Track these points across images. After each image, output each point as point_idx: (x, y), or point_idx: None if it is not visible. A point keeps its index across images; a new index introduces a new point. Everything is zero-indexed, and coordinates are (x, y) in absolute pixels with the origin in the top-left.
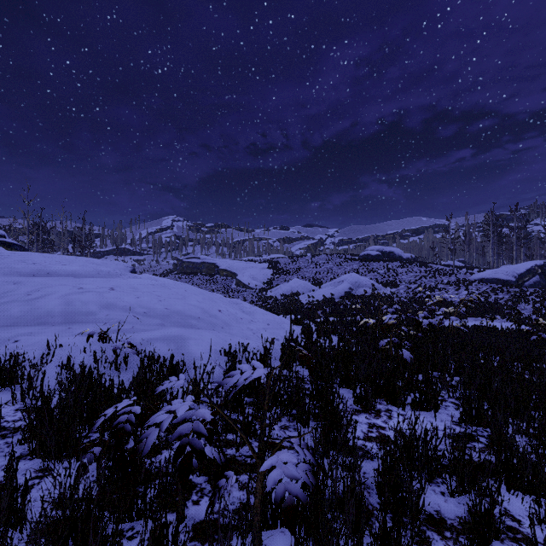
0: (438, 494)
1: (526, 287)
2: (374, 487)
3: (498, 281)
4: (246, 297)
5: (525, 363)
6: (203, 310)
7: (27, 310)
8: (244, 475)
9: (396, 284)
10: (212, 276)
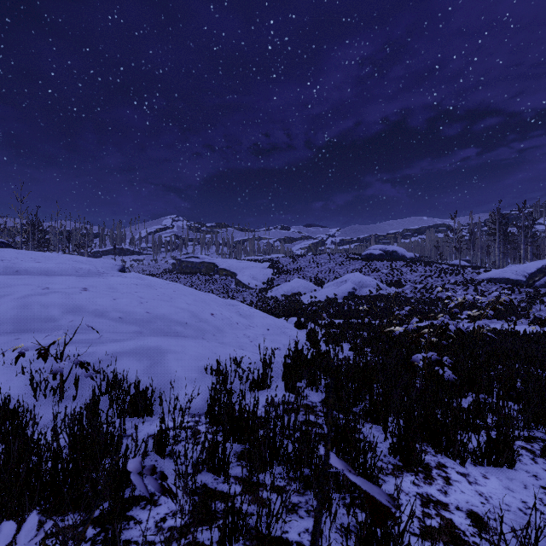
0: None
1: (537, 287)
2: None
3: (508, 280)
4: (246, 297)
5: None
6: (192, 313)
7: None
8: None
9: (401, 284)
10: (211, 276)
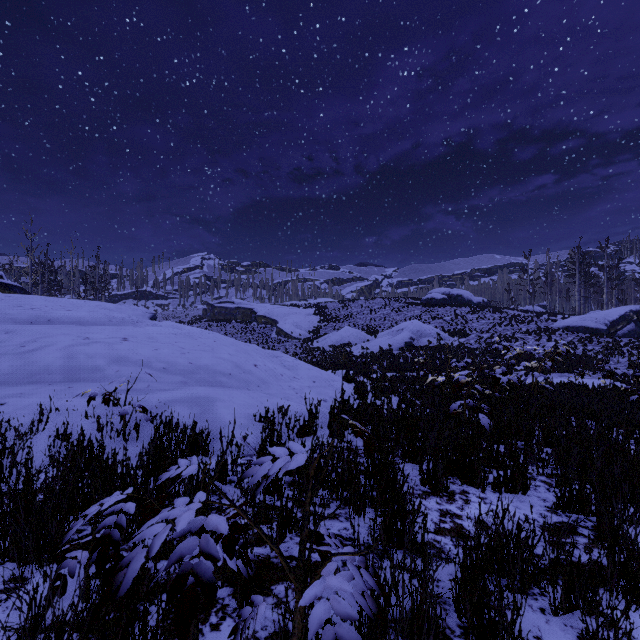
0: (537, 611)
1: (620, 336)
2: (451, 602)
3: (586, 329)
4: (289, 348)
5: (627, 430)
6: (235, 364)
7: (19, 366)
8: (281, 585)
9: (465, 333)
10: (248, 324)
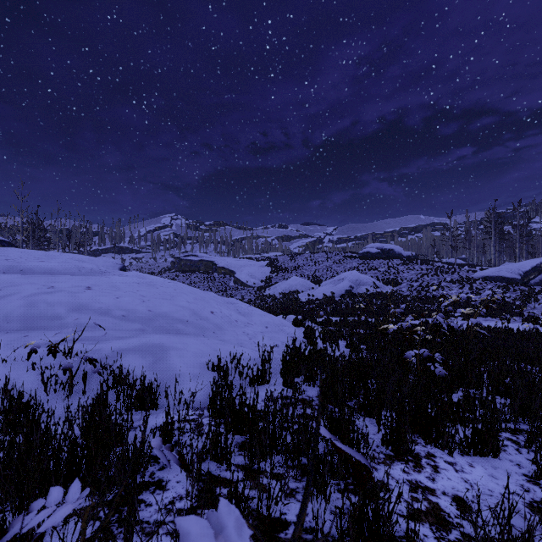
0: None
1: (532, 285)
2: None
3: (503, 279)
4: (245, 295)
5: None
6: (193, 311)
7: None
8: None
9: (397, 282)
10: (209, 274)
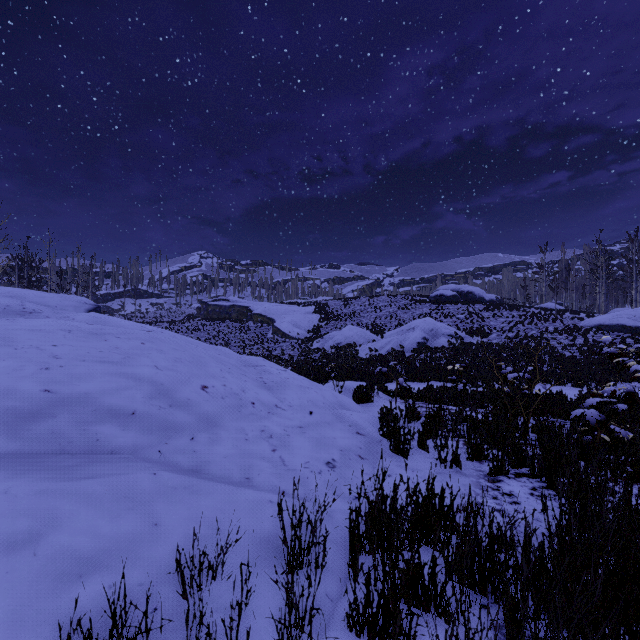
0: None
1: None
2: None
3: (624, 328)
4: (286, 349)
5: None
6: (158, 388)
7: None
8: None
9: (485, 332)
10: (243, 323)
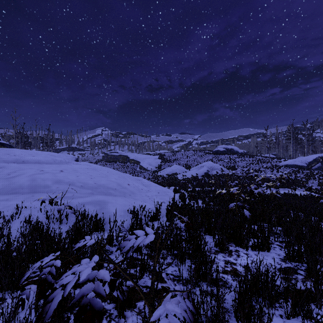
0: (278, 316)
1: (313, 169)
2: (232, 311)
3: (296, 166)
4: (146, 175)
5: (319, 217)
6: (118, 184)
7: (7, 185)
8: (141, 302)
9: (235, 168)
10: (125, 163)
